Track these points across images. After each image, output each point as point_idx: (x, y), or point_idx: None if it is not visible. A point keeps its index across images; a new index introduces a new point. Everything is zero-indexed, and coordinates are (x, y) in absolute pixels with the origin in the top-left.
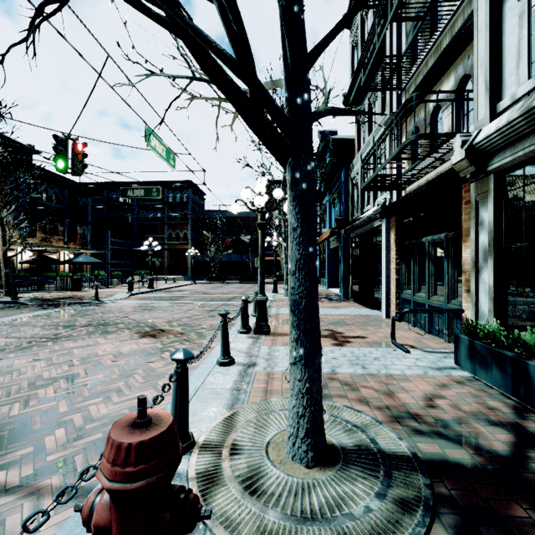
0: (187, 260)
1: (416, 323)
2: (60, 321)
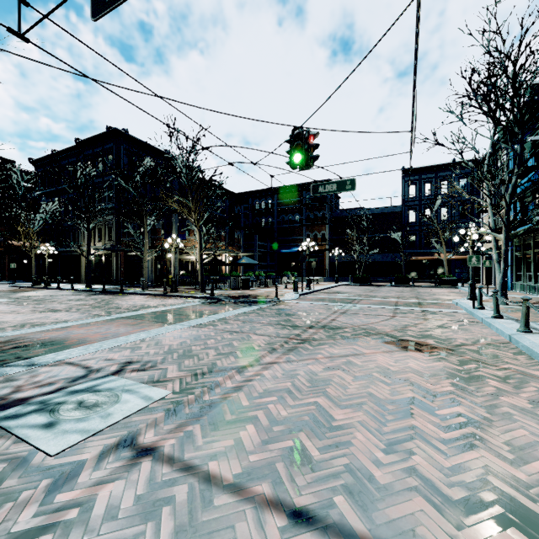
0: (325, 261)
1: None
2: (277, 320)
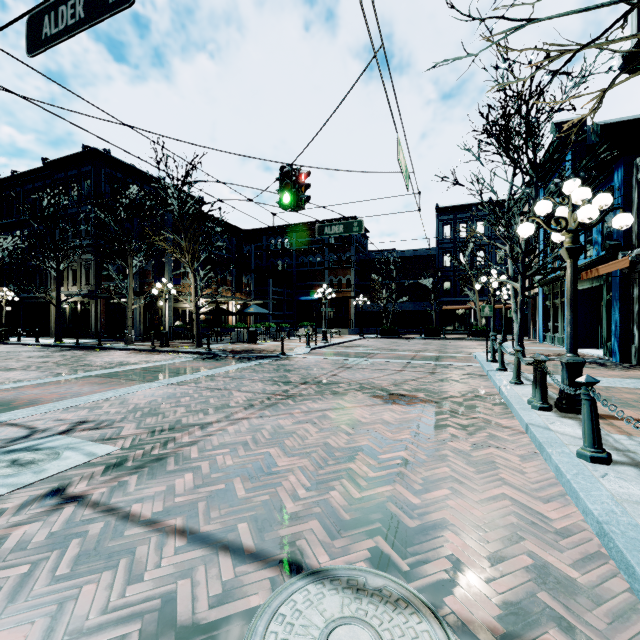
0: (350, 310)
1: None
2: (271, 376)
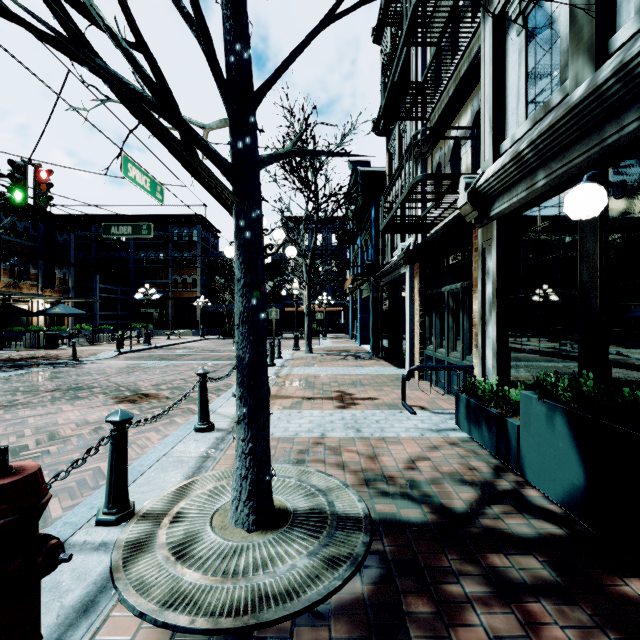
0: (197, 311)
1: (438, 382)
2: (21, 385)
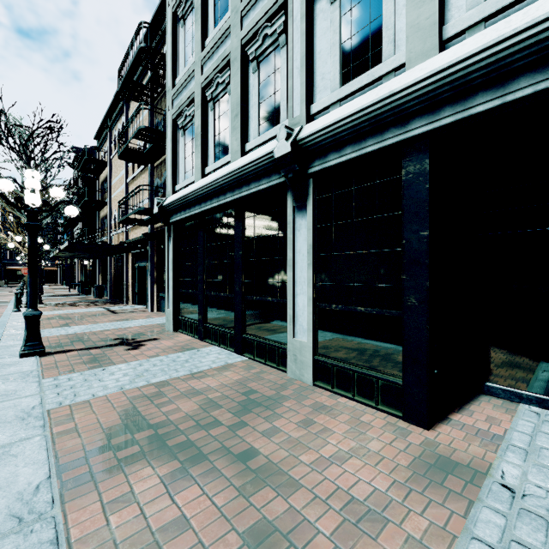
0: None
1: None
2: None
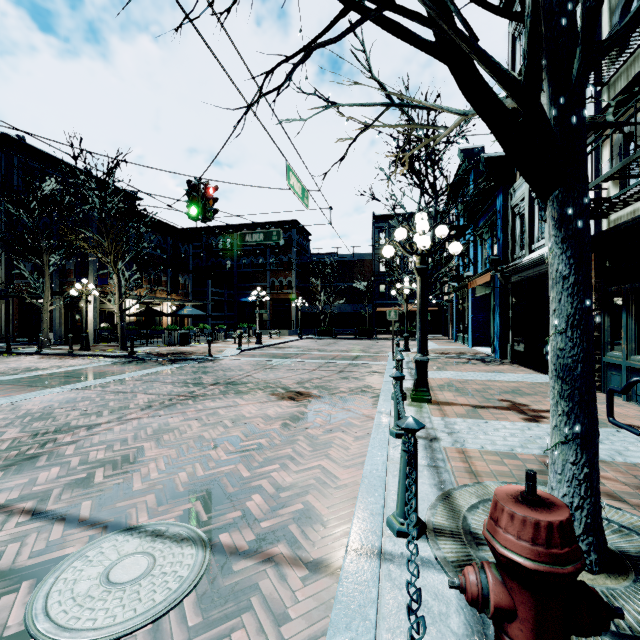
0: (292, 312)
1: (631, 396)
2: (186, 378)
